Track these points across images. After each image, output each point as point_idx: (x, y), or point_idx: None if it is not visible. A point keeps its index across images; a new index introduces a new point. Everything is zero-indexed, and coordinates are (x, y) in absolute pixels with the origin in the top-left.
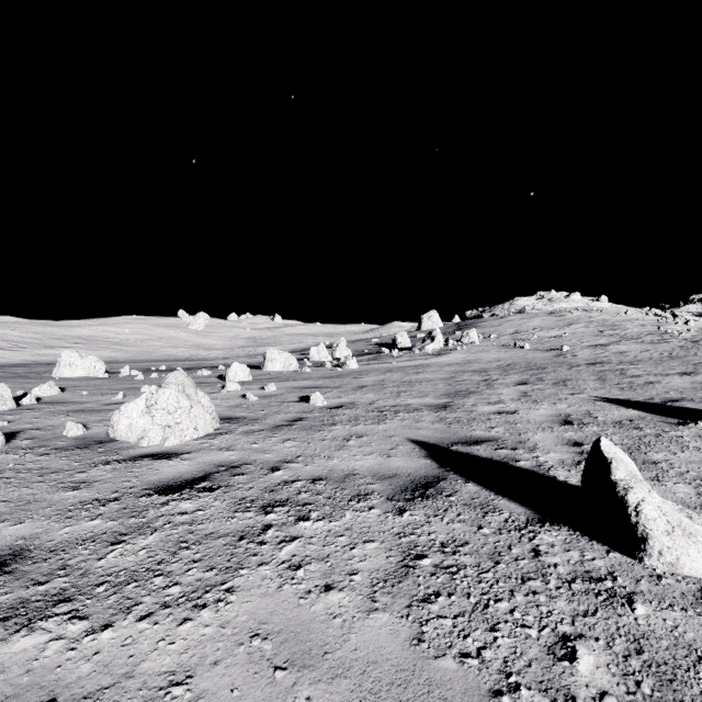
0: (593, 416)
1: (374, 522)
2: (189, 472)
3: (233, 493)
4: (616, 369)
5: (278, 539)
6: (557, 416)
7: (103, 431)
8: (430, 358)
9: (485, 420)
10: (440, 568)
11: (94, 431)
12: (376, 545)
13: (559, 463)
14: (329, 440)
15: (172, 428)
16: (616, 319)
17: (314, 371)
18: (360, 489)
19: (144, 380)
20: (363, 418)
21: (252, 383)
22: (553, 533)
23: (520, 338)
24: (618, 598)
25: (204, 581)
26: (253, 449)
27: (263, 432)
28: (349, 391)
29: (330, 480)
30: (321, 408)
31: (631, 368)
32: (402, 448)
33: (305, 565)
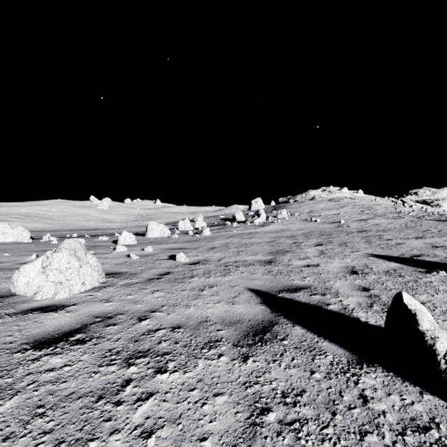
0: (370, 267)
1: (223, 371)
2: (68, 324)
3: (102, 344)
4: (376, 235)
5: (134, 396)
6: (346, 267)
7: (8, 287)
8: (257, 228)
9: (299, 272)
10: (284, 425)
11: (1, 287)
12: (225, 399)
13: (358, 306)
14: (188, 290)
15: (63, 284)
16: (370, 204)
17: (180, 237)
18: (211, 336)
19: (57, 244)
20: (214, 271)
21: (136, 246)
22: (372, 375)
23: (313, 215)
24: None
25: None
26: (128, 300)
27: (138, 285)
28: (204, 251)
29: (187, 328)
30: (184, 264)
31: (384, 234)
32: (242, 296)
33: (157, 430)
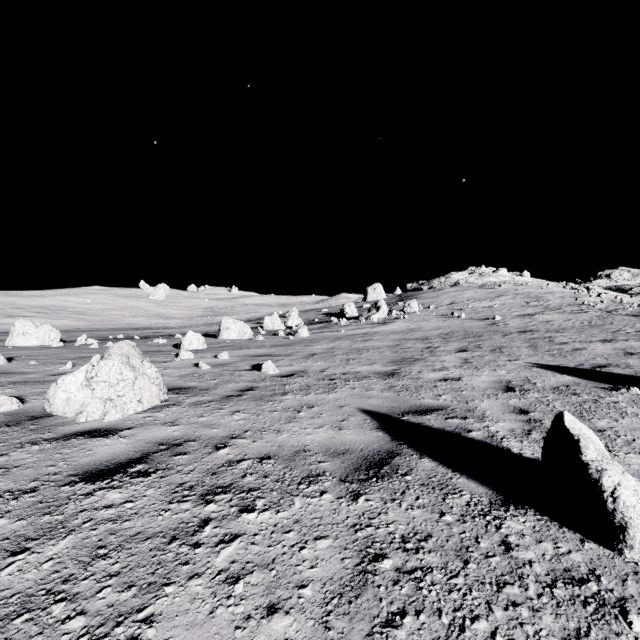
0: (532, 382)
1: (326, 511)
2: (125, 452)
3: (170, 477)
4: (545, 336)
5: (215, 538)
6: (499, 382)
7: (41, 405)
8: (376, 326)
9: (432, 388)
10: (403, 573)
11: (31, 405)
12: (329, 543)
13: (510, 433)
14: (279, 411)
15: (114, 401)
16: (539, 292)
17: (267, 339)
18: (311, 469)
19: (98, 348)
20: (314, 387)
21: (206, 351)
22: (520, 519)
23: (456, 308)
24: (608, 607)
25: (117, 607)
26: (200, 423)
27: (212, 404)
28: (300, 358)
29: (279, 459)
30: (273, 377)
31: (558, 335)
32: (353, 419)
33: (245, 576)
